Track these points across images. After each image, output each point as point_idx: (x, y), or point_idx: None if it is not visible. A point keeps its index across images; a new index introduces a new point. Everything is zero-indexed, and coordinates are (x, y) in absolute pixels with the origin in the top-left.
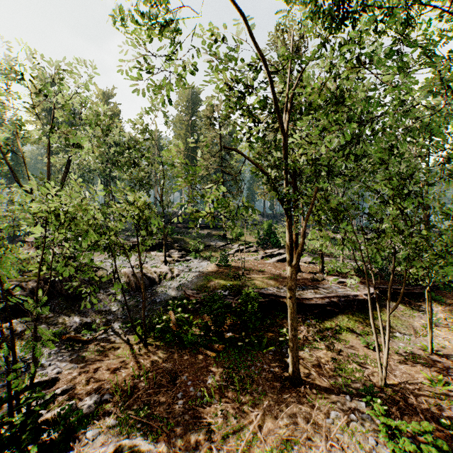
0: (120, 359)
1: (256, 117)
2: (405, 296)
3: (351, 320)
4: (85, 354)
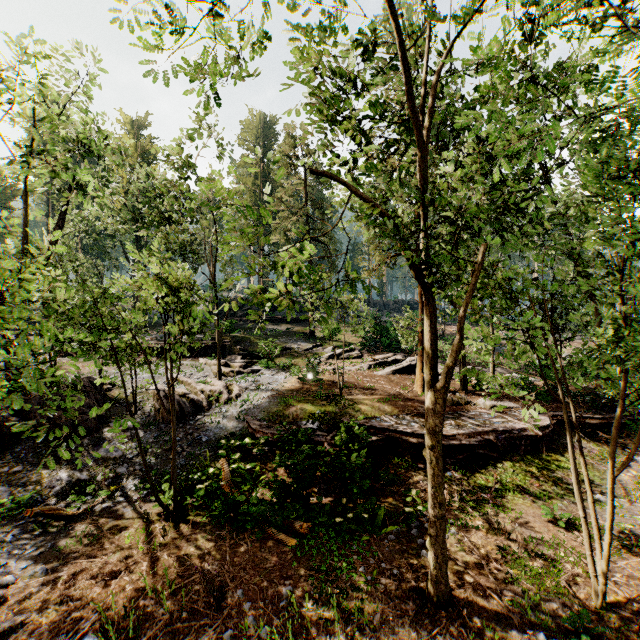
0: (127, 552)
1: (365, 133)
2: (597, 429)
3: (518, 471)
4: (65, 543)
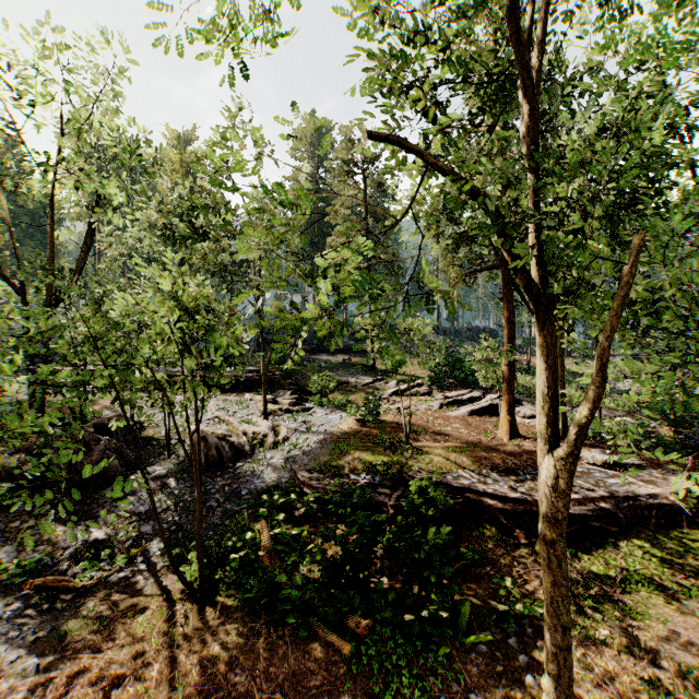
0: (138, 646)
1: (443, 106)
2: None
3: (650, 554)
4: (65, 628)
